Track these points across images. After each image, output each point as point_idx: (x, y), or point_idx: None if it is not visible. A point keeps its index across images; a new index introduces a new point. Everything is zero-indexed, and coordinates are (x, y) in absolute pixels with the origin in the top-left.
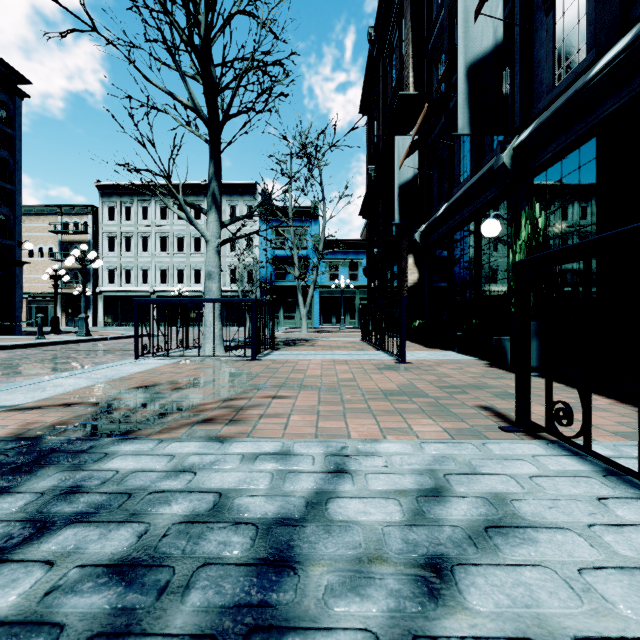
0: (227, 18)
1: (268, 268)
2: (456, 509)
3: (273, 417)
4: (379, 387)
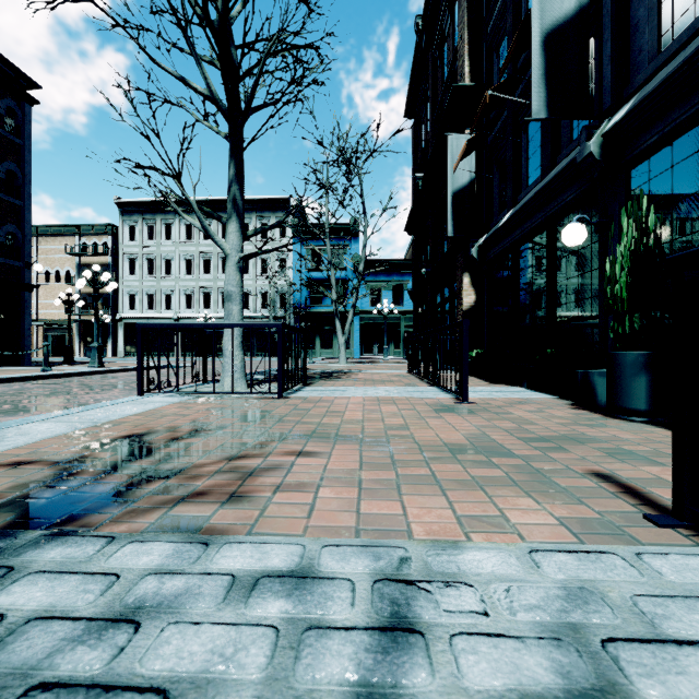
0: None
1: (303, 292)
2: None
3: (294, 490)
4: (440, 438)
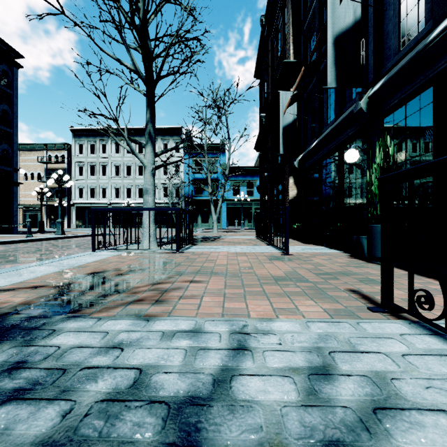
0: (159, 4)
1: (190, 187)
2: (344, 388)
3: (189, 298)
4: (270, 273)
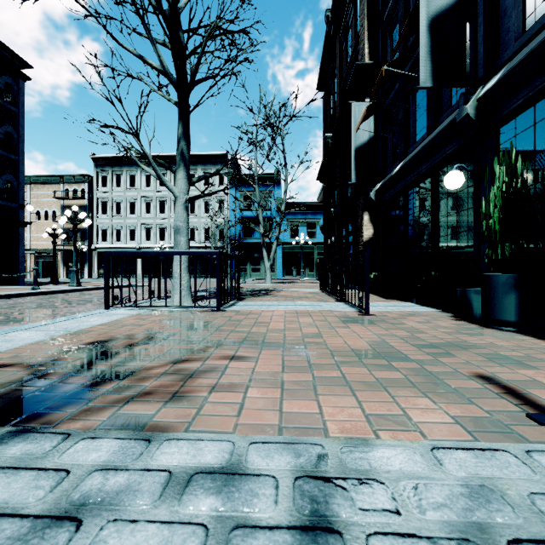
0: None
1: (237, 227)
2: None
3: (227, 390)
4: (348, 345)
